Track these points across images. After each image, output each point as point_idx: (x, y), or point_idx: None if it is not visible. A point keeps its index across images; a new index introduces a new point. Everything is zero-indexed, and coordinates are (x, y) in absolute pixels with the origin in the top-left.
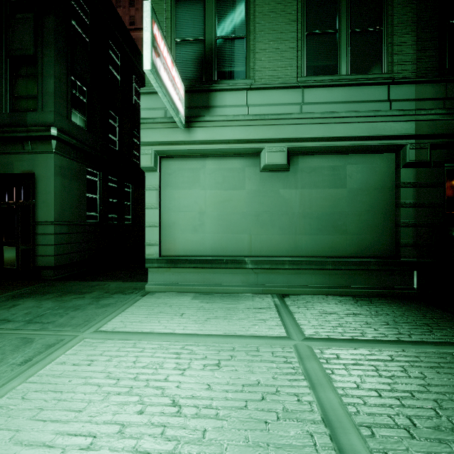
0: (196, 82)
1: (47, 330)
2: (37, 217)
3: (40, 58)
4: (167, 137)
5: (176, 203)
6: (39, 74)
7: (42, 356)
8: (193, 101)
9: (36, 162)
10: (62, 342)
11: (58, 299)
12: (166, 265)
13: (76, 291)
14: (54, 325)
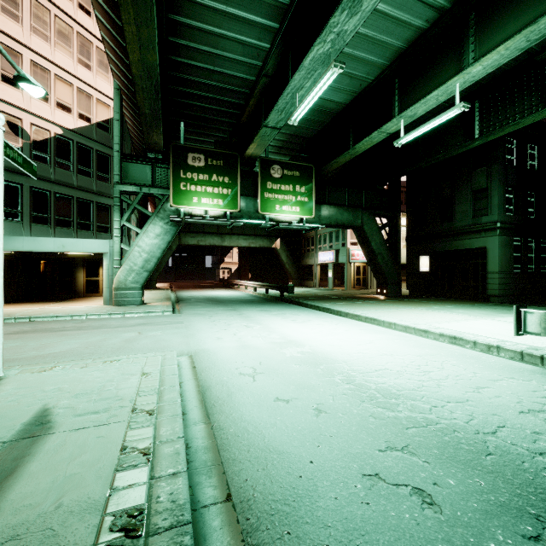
0: None
1: None
2: (487, 269)
3: (489, 188)
4: None
5: None
6: (488, 196)
7: None
8: None
9: (487, 241)
10: None
11: (510, 307)
12: None
13: None
14: None
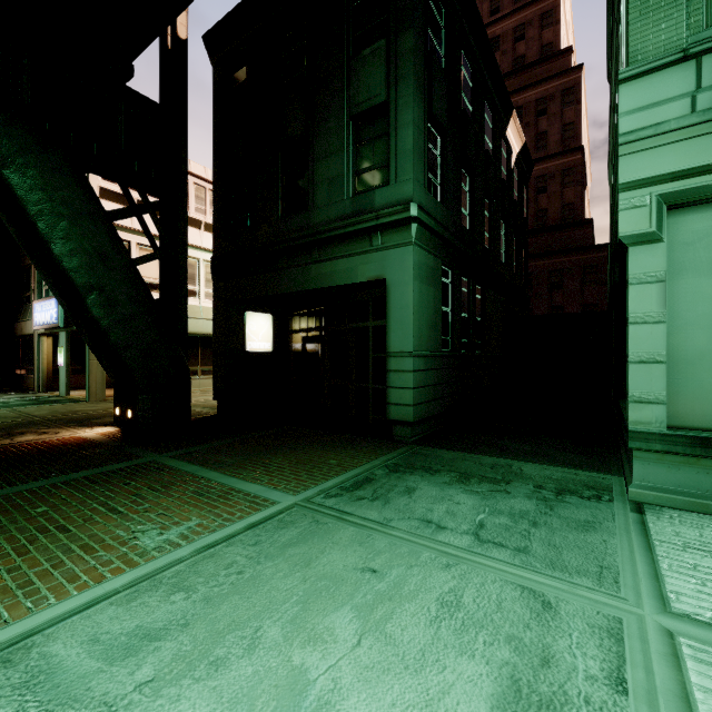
0: None
1: (542, 575)
2: (388, 345)
3: (393, 103)
4: (698, 157)
5: (711, 309)
6: (391, 128)
7: (635, 671)
8: None
9: (387, 262)
10: (628, 631)
11: (464, 486)
12: (688, 450)
13: (477, 475)
14: (537, 560)
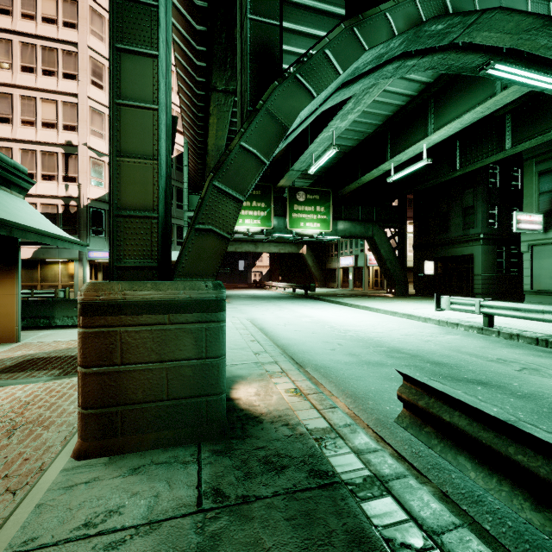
0: (550, 210)
1: None
2: (474, 272)
3: (475, 206)
4: (534, 237)
5: (540, 266)
6: (475, 213)
7: None
8: (547, 220)
9: (473, 249)
10: None
11: None
12: (534, 294)
13: None
14: None
